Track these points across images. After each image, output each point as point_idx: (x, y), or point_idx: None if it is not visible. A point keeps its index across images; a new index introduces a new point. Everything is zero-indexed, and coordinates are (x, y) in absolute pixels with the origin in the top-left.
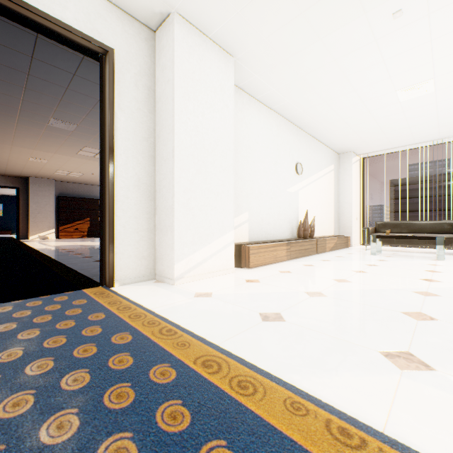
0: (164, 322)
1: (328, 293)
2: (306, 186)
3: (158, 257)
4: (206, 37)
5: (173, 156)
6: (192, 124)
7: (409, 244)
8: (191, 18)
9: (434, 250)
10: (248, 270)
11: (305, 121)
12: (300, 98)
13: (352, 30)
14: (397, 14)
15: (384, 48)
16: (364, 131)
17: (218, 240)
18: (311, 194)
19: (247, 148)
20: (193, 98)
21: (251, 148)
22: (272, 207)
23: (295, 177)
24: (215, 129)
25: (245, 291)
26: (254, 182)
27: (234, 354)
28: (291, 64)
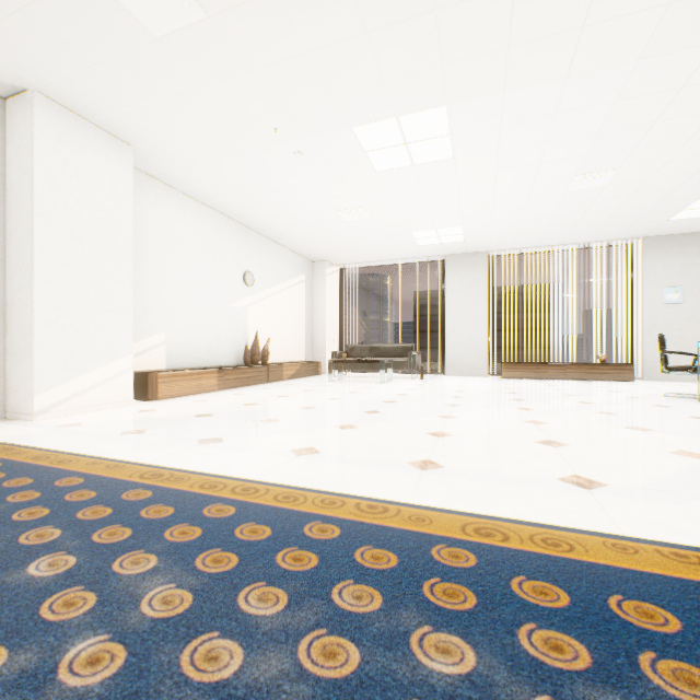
0: (4, 445)
1: (219, 414)
2: (262, 300)
3: (11, 389)
4: (87, 121)
5: (32, 264)
6: (65, 226)
7: (371, 369)
8: (61, 101)
9: (399, 375)
10: (156, 402)
11: (254, 223)
12: (236, 199)
13: (263, 155)
14: (298, 154)
15: (303, 175)
16: (327, 242)
17: (107, 366)
18: (269, 310)
19: (164, 252)
20: (66, 195)
21: (171, 253)
22: (207, 325)
23: (244, 289)
24: (103, 232)
25: (128, 419)
26: (176, 295)
27: (69, 452)
28: (211, 167)
